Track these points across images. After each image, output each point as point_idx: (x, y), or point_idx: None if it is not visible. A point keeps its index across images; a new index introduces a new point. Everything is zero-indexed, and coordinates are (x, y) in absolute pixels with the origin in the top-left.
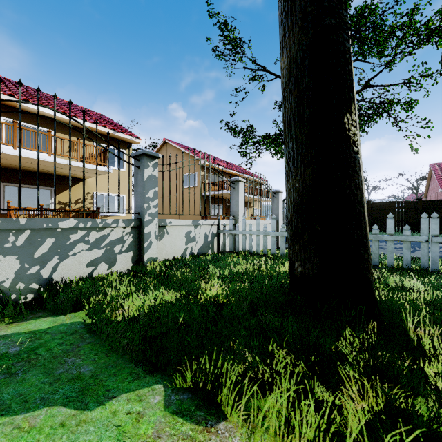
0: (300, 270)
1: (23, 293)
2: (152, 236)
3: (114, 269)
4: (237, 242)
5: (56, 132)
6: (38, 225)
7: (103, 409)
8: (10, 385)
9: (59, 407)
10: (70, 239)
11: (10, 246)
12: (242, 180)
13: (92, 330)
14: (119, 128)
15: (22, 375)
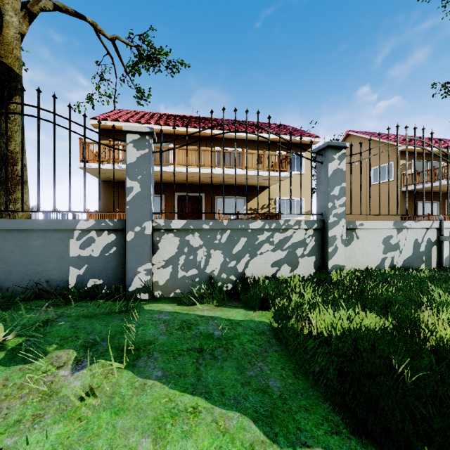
0: None
1: (225, 282)
2: (338, 240)
3: (296, 273)
4: None
5: (248, 149)
6: (235, 226)
7: None
8: (213, 368)
9: (248, 420)
10: (257, 239)
11: (217, 243)
12: None
13: (278, 336)
14: (298, 132)
15: (221, 362)
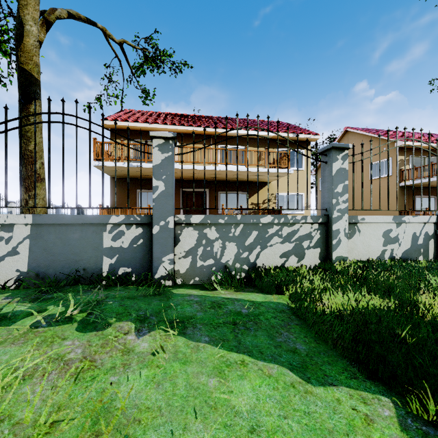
0: None
1: (238, 271)
2: (341, 234)
3: (303, 263)
4: None
5: (250, 147)
6: (247, 220)
7: (325, 391)
8: (248, 335)
9: (286, 369)
10: (267, 232)
11: (231, 236)
12: None
13: (297, 314)
14: (297, 130)
15: (254, 331)
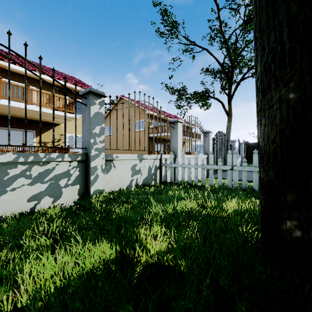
0: (297, 235)
1: None
2: (99, 170)
3: (60, 202)
4: (177, 174)
5: (37, 88)
6: None
7: None
8: None
9: None
10: (8, 174)
11: None
12: (181, 121)
13: None
14: (85, 86)
15: None
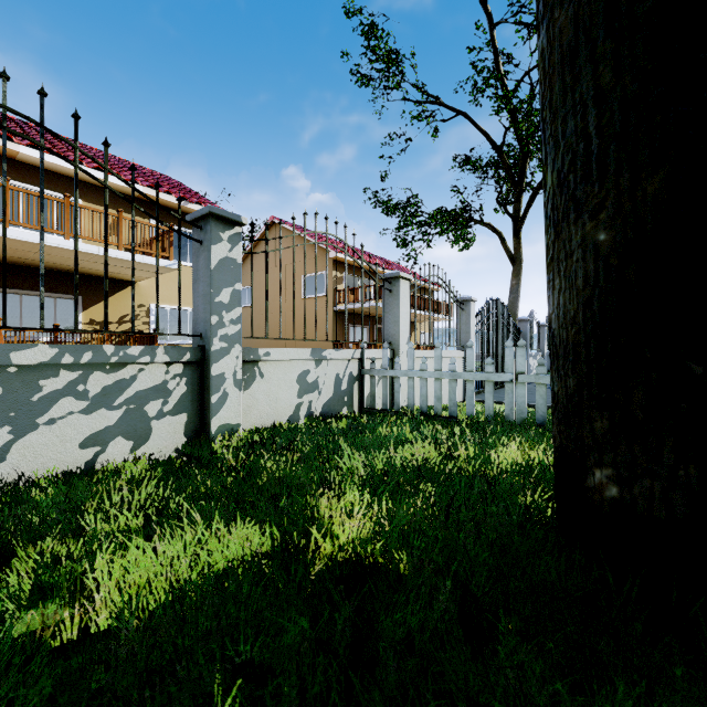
0: (612, 494)
1: None
2: (229, 382)
3: (147, 451)
4: (398, 393)
5: (87, 202)
6: None
7: None
8: None
9: None
10: (40, 389)
11: None
12: (406, 276)
13: None
14: (193, 196)
15: None
